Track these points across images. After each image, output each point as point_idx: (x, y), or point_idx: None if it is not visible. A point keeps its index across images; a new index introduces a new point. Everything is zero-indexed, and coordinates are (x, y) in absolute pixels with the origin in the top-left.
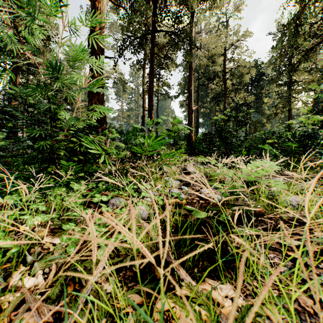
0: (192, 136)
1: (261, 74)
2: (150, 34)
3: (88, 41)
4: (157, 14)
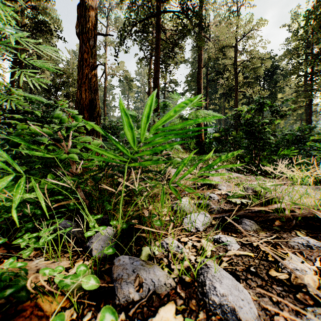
0: (201, 134)
1: (275, 68)
2: (155, 17)
3: (77, 13)
4: None
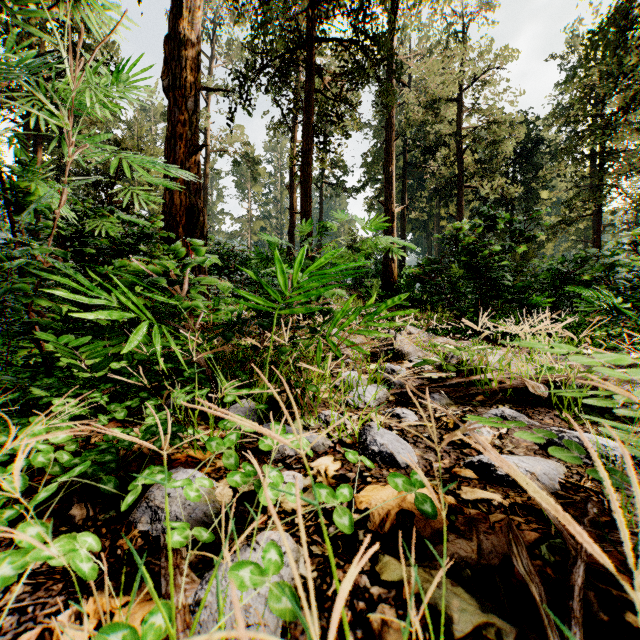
0: (393, 269)
1: (536, 141)
2: (305, 49)
3: (165, 51)
4: (320, 3)
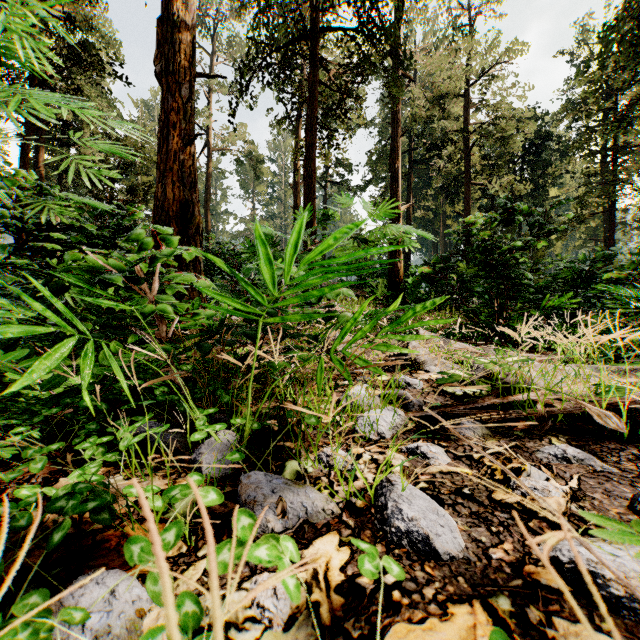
0: (399, 268)
1: (545, 137)
2: (308, 39)
3: (157, 34)
4: None
